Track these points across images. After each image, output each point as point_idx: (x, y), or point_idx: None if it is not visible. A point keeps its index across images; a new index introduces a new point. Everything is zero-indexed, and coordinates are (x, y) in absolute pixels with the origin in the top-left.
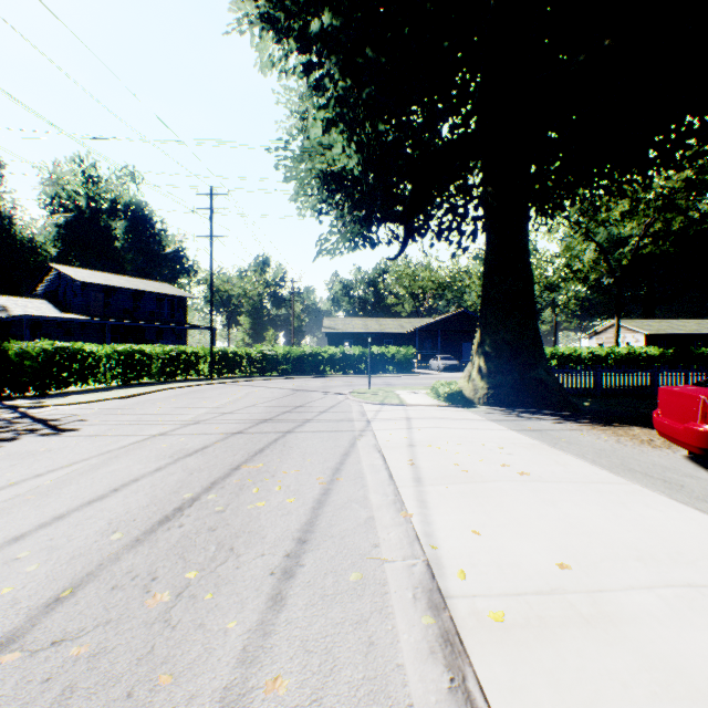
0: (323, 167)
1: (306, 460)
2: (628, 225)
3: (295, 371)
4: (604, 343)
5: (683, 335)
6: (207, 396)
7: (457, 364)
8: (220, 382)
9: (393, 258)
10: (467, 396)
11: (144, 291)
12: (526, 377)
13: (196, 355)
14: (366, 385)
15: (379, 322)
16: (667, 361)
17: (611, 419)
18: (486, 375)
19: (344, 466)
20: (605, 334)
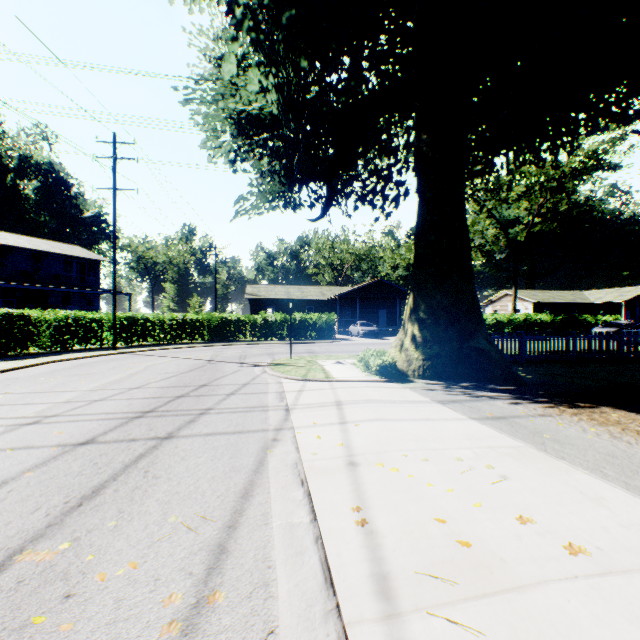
0: (238, 107)
1: (168, 520)
2: (523, 205)
3: (215, 338)
4: (499, 310)
5: (562, 304)
6: (93, 372)
7: (376, 330)
8: (124, 351)
9: (316, 219)
10: (399, 368)
11: (46, 252)
12: (464, 347)
13: (98, 322)
14: (288, 353)
15: (302, 289)
16: (557, 326)
17: (567, 396)
18: (421, 344)
19: (236, 536)
20: (499, 303)
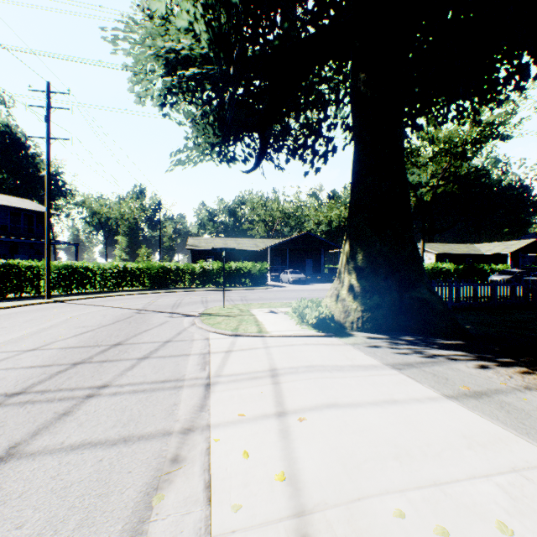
0: (166, 46)
1: None
2: (429, 170)
3: (155, 285)
4: None
5: (459, 255)
6: (2, 326)
7: (304, 277)
8: (57, 300)
9: (249, 170)
10: (336, 319)
11: None
12: (406, 297)
13: (34, 270)
14: (222, 301)
15: (238, 241)
16: (459, 274)
17: (530, 354)
18: (360, 295)
19: None
20: None
